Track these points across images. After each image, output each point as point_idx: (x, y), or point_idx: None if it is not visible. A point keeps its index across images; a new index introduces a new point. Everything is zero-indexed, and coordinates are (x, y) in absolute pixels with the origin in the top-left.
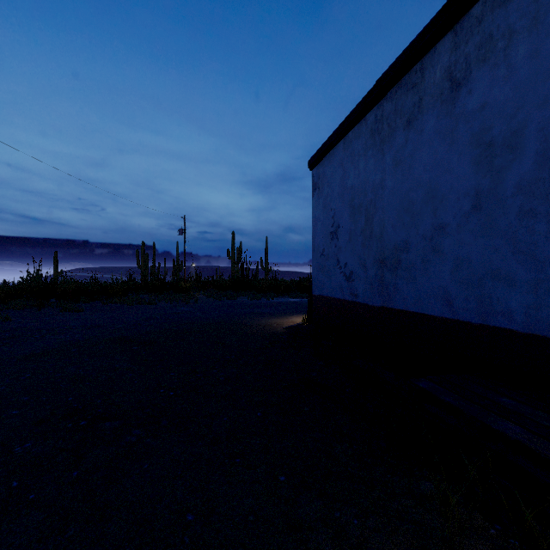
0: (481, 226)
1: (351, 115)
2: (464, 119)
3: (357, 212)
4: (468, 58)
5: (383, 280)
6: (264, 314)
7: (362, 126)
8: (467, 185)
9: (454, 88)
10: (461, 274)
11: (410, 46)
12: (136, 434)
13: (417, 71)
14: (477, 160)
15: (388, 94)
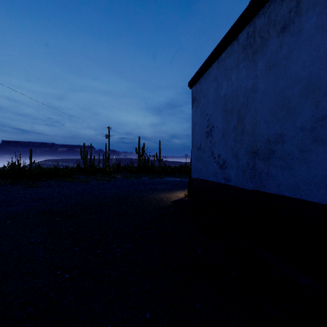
0: None
1: (224, 38)
2: None
3: (229, 114)
4: None
5: (255, 168)
6: (157, 189)
7: (234, 45)
8: None
9: None
10: None
11: None
12: None
13: None
14: None
15: (260, 11)
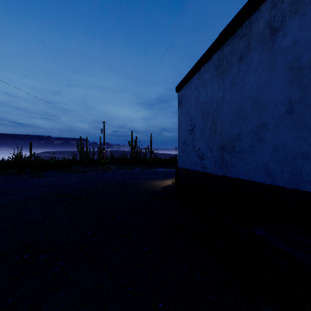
0: (293, 123)
1: (202, 57)
2: (280, 53)
3: (206, 117)
4: (283, 12)
5: (223, 159)
6: (149, 178)
7: (209, 64)
8: (282, 96)
9: (273, 34)
10: (278, 155)
11: (242, 9)
12: (60, 265)
13: (246, 25)
14: (290, 79)
15: (226, 42)
